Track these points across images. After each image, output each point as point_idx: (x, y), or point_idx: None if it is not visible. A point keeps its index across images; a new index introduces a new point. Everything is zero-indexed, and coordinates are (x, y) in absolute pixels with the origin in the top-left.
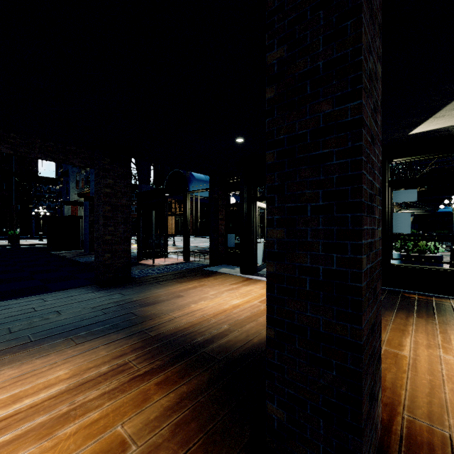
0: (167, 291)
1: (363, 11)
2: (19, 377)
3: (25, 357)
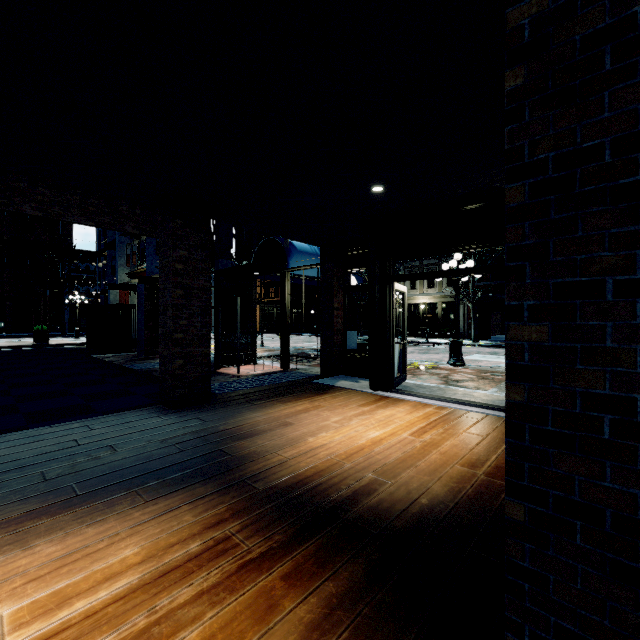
0: (266, 416)
1: None
2: (64, 559)
3: (71, 522)
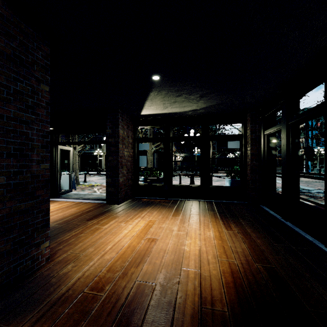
0: None
1: None
2: None
3: None
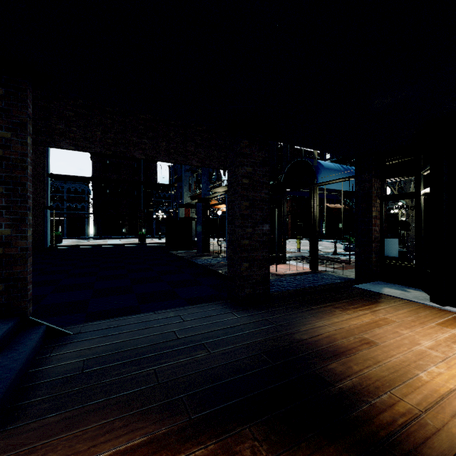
0: (336, 327)
1: None
2: None
3: None
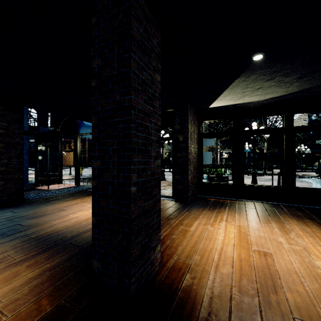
0: (53, 207)
1: (132, 51)
2: None
3: None
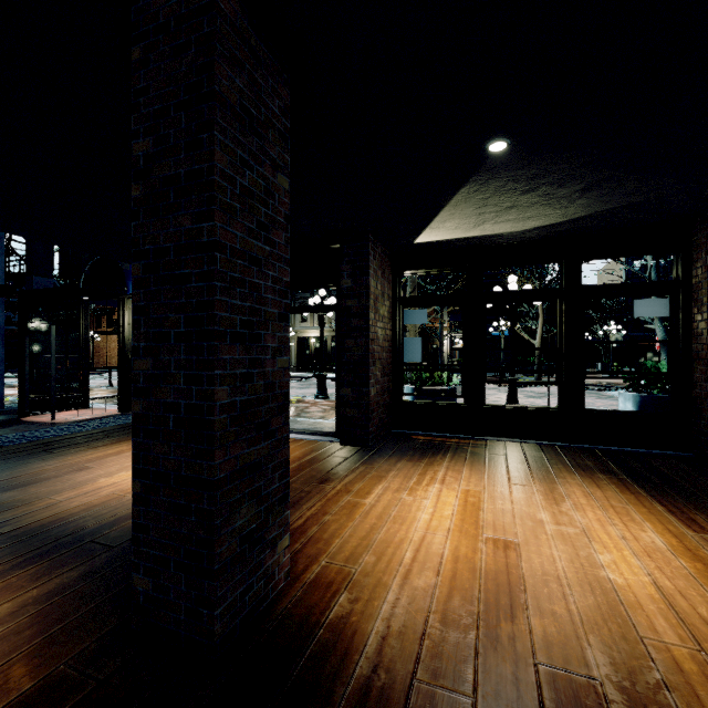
0: (61, 464)
1: (219, 128)
2: None
3: None
